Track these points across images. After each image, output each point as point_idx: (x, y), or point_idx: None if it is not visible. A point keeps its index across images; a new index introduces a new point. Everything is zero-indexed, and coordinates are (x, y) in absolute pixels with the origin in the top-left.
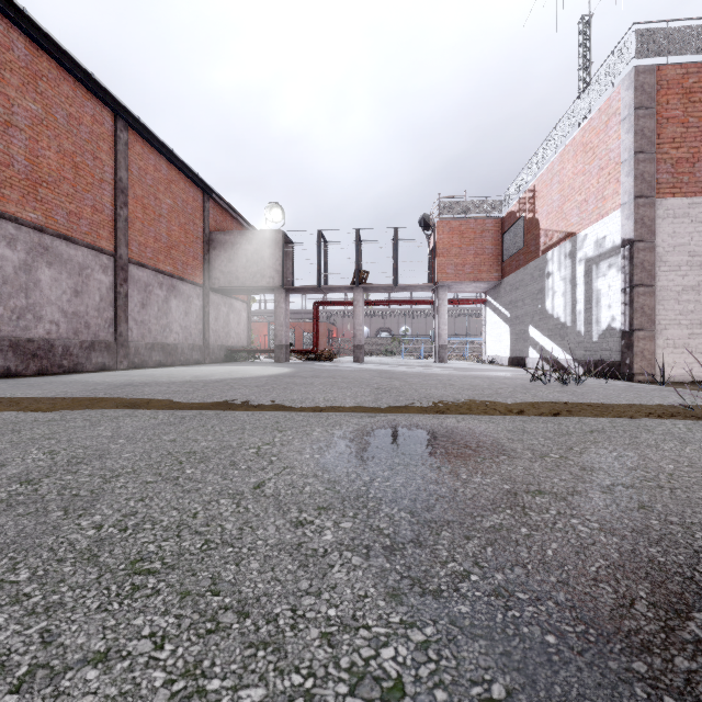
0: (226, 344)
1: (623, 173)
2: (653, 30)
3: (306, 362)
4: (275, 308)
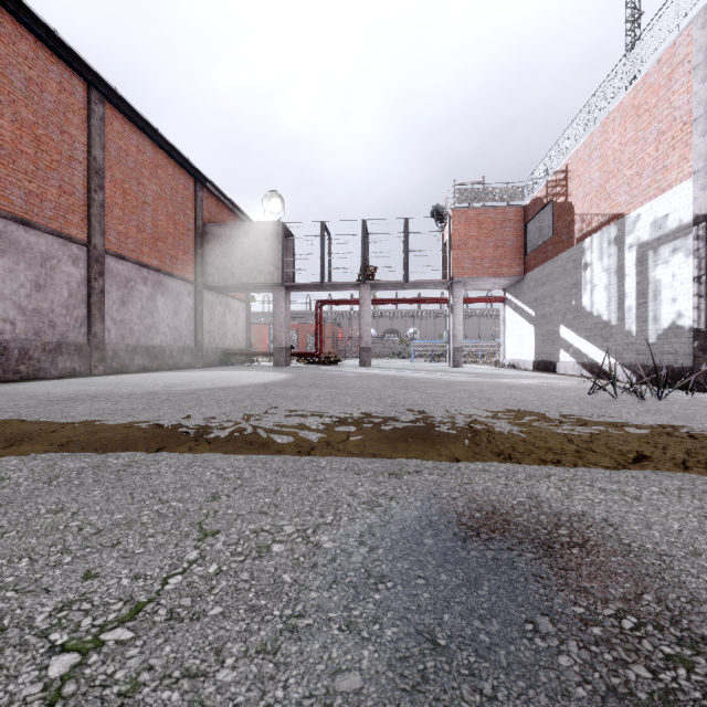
0: (222, 347)
1: (696, 133)
2: None
3: (308, 366)
4: (274, 307)
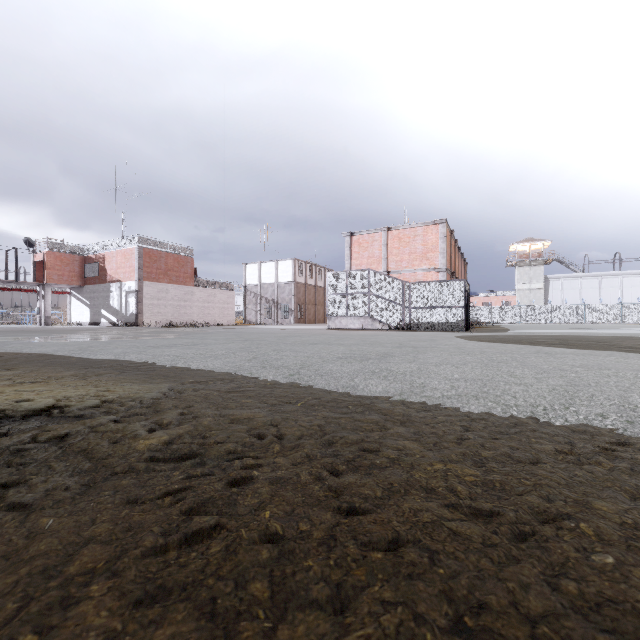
0: None
1: (136, 272)
2: (143, 238)
3: None
4: None
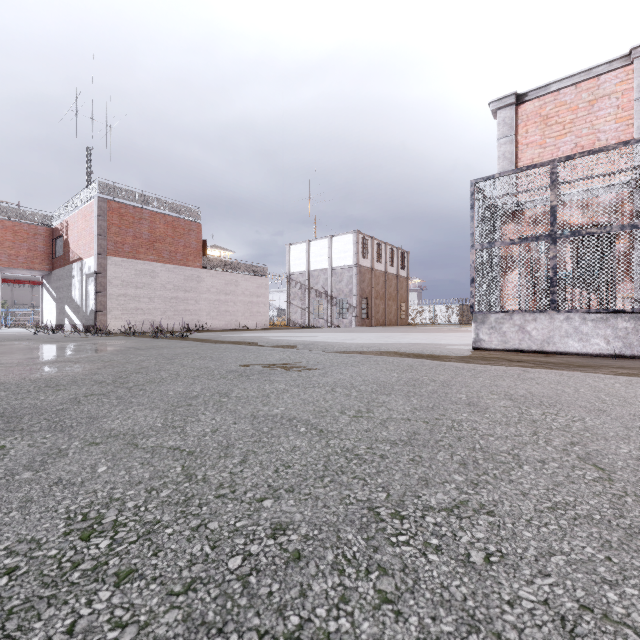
0: None
1: (95, 241)
2: (107, 184)
3: None
4: None
